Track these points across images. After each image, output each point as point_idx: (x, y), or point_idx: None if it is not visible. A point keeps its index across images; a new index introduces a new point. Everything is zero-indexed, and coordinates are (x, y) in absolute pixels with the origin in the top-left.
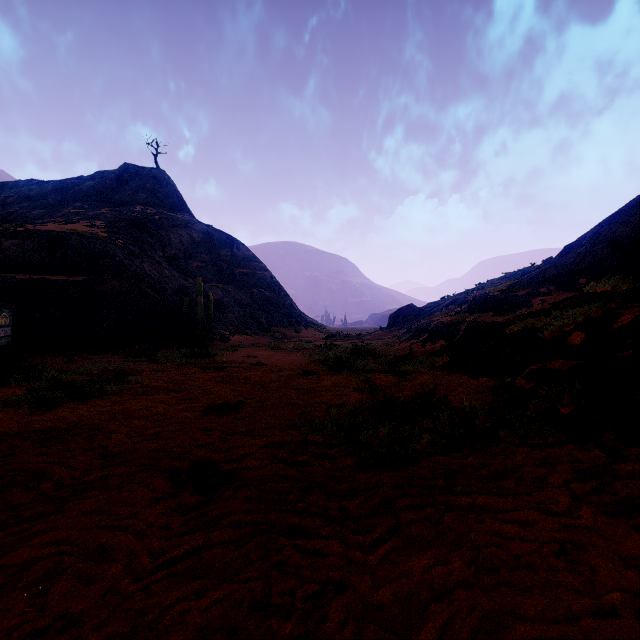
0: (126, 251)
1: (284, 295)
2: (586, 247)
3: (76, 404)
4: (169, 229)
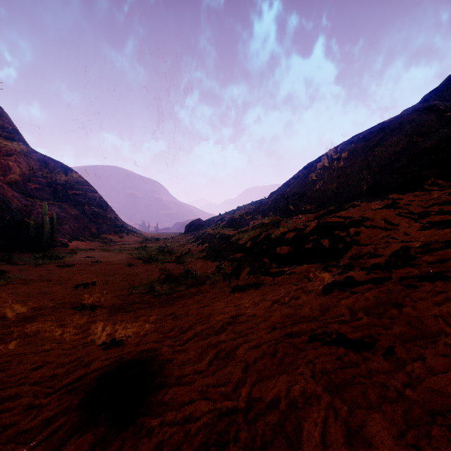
0: None
1: (110, 211)
2: (276, 196)
3: None
4: (8, 157)
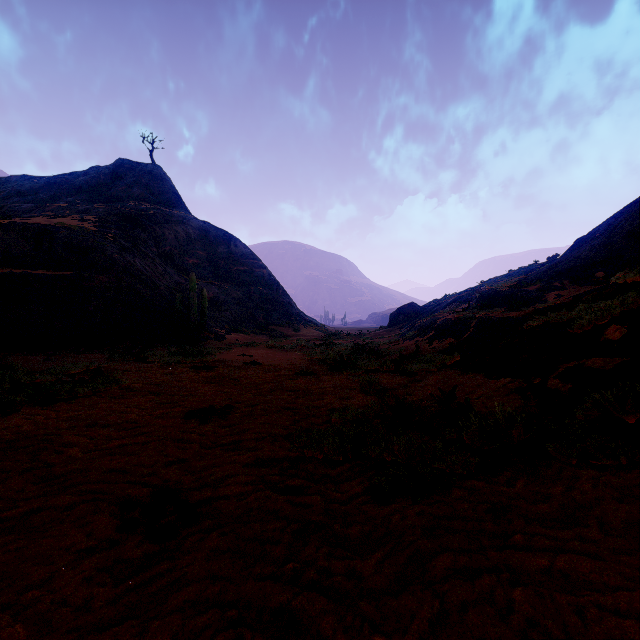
0: (117, 246)
1: (282, 293)
2: (601, 239)
3: (38, 409)
4: (164, 225)
